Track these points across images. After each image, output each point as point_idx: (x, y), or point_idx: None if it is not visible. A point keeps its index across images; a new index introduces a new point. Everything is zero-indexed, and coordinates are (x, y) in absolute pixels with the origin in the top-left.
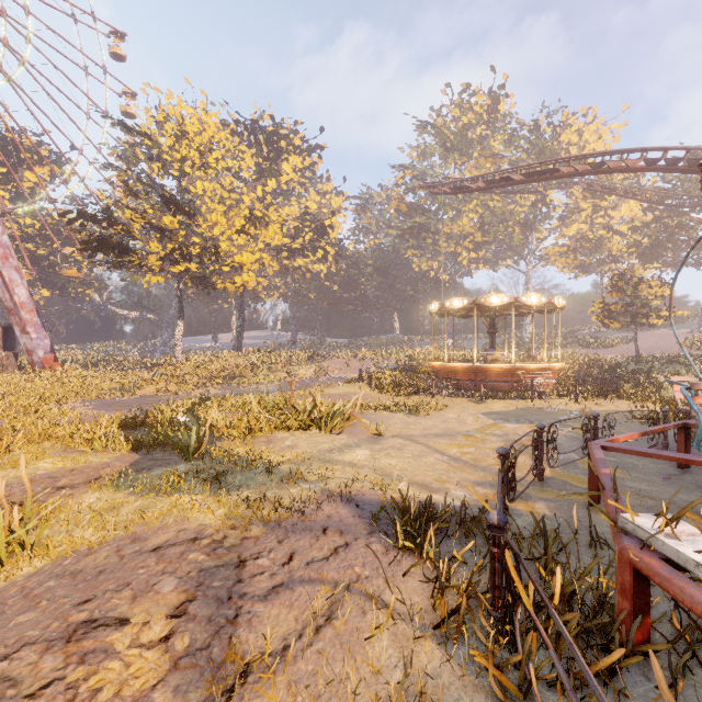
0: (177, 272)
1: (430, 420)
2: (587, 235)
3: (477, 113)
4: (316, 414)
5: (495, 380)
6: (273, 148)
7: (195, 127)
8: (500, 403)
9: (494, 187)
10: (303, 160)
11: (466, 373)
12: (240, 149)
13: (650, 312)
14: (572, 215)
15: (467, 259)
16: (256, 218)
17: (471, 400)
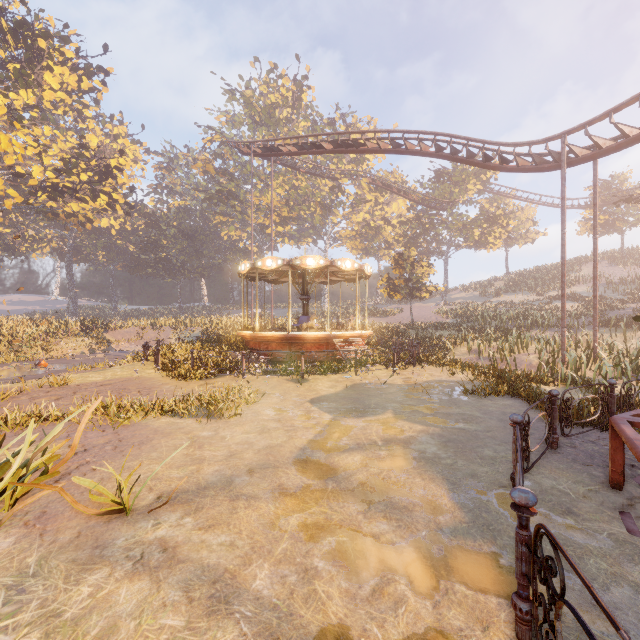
0: None
1: (240, 428)
2: (370, 223)
3: (284, 96)
4: None
5: (311, 349)
6: (27, 46)
7: None
8: (325, 380)
9: (304, 152)
10: (79, 81)
11: (280, 343)
12: None
13: (423, 286)
14: (360, 204)
15: (275, 232)
16: None
17: (290, 379)
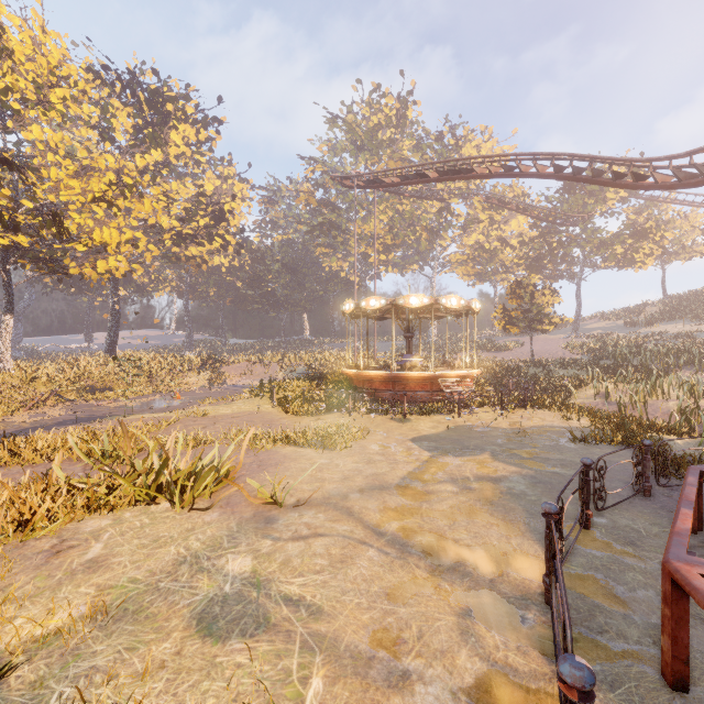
0: (1, 247)
1: (350, 459)
2: (484, 245)
3: (387, 116)
4: (167, 475)
5: (414, 389)
6: (158, 111)
7: (27, 48)
8: (427, 420)
9: (408, 183)
10: (197, 133)
11: (384, 382)
12: (110, 102)
13: (545, 318)
14: (472, 225)
15: (378, 261)
16: (125, 186)
17: (393, 418)
